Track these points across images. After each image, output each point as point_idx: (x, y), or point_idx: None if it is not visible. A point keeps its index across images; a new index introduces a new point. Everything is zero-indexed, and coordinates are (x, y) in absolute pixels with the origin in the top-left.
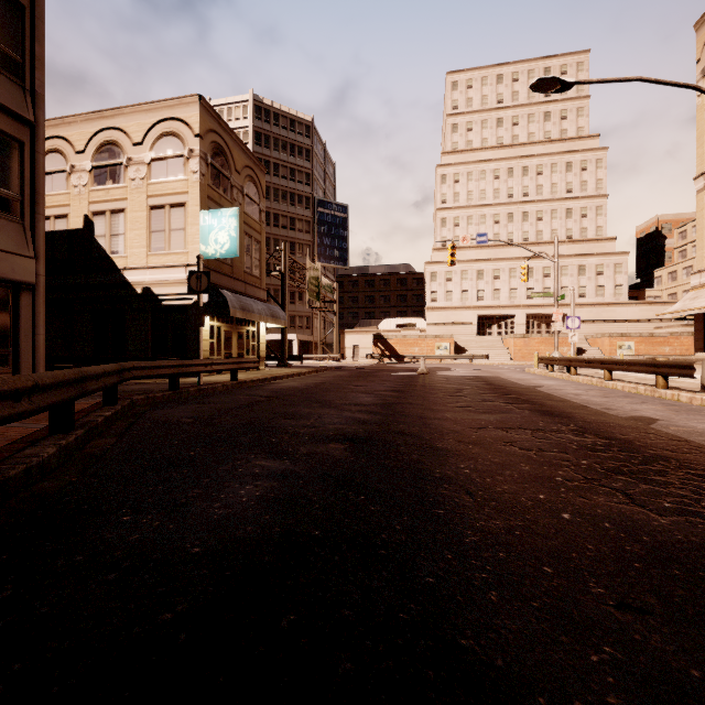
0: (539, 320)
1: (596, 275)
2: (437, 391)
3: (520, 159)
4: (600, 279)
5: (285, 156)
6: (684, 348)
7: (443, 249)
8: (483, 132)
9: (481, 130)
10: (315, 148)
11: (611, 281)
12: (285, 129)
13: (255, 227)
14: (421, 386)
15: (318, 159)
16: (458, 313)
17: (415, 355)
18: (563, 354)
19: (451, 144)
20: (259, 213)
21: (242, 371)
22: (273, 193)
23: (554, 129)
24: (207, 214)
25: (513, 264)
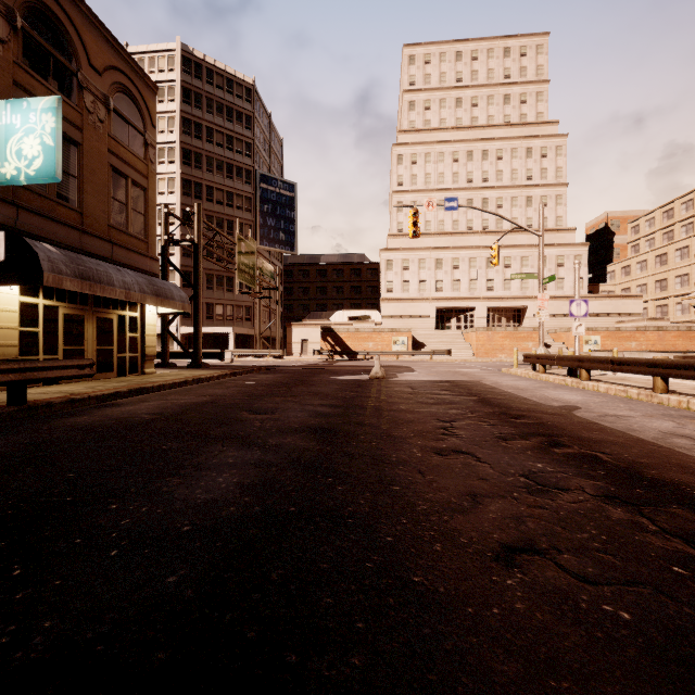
0: (499, 313)
1: (557, 267)
2: (406, 430)
3: (480, 141)
4: (561, 271)
5: (221, 121)
6: (650, 343)
7: (399, 235)
8: (441, 112)
9: (440, 109)
10: (258, 116)
11: (572, 273)
12: (221, 89)
13: (134, 164)
14: (373, 409)
15: (262, 129)
16: (416, 305)
17: (369, 351)
18: (528, 349)
19: (407, 123)
20: (144, 146)
21: (109, 377)
22: (206, 162)
23: (514, 113)
24: (3, 105)
25: (473, 254)
